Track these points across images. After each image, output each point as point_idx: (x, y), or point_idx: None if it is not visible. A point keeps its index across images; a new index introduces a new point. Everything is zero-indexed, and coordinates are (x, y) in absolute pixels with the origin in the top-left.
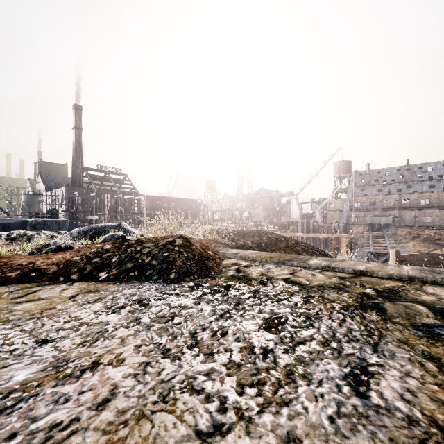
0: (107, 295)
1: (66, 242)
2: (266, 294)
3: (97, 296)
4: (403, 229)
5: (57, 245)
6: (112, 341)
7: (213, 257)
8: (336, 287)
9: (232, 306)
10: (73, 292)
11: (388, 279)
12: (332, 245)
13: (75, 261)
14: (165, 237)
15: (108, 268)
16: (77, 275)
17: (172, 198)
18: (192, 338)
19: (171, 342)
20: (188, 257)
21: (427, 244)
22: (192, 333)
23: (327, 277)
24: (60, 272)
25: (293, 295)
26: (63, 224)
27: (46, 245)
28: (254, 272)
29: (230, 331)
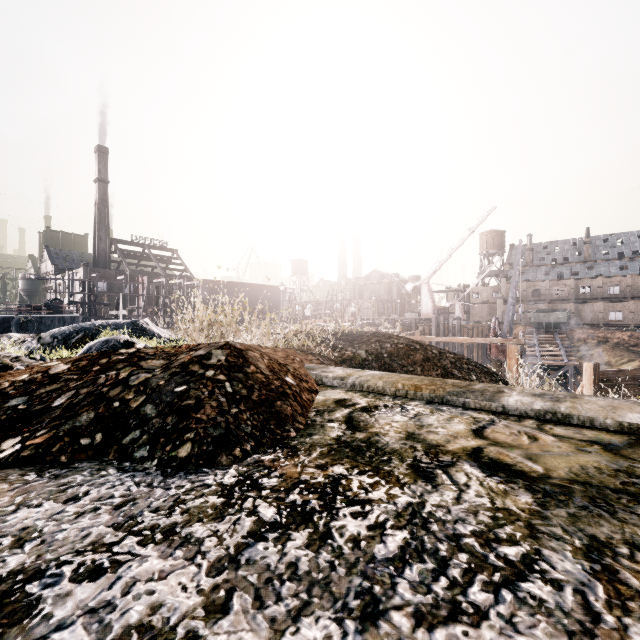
0: None
1: (4, 355)
2: (450, 532)
3: None
4: (583, 330)
5: None
6: None
7: (295, 390)
8: (633, 491)
9: (349, 635)
10: None
11: None
12: (492, 355)
13: None
14: (195, 346)
15: (32, 426)
16: None
17: (241, 284)
18: None
19: None
20: (234, 393)
21: (619, 352)
22: None
23: (574, 447)
24: None
25: (542, 540)
26: (71, 322)
27: None
28: (388, 428)
29: None
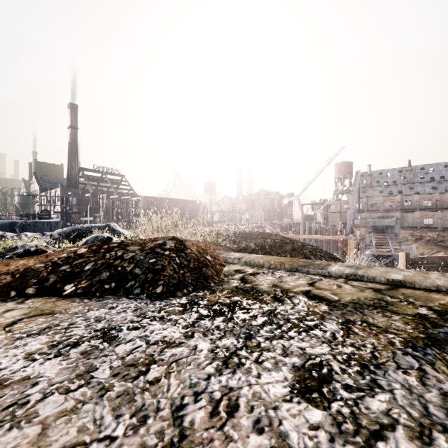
0: (63, 320)
1: (39, 245)
2: (286, 318)
3: (47, 322)
4: (405, 231)
5: (25, 248)
6: (23, 433)
7: (212, 263)
8: (377, 305)
9: (240, 342)
10: (17, 315)
11: (438, 293)
12: (339, 247)
13: (37, 269)
14: (155, 239)
15: (77, 279)
16: (35, 288)
17: (170, 199)
18: (174, 423)
19: (134, 434)
20: (181, 263)
21: (430, 246)
22: (175, 407)
23: (358, 290)
24: (14, 284)
25: (325, 320)
26: (55, 226)
27: (12, 249)
28: (263, 282)
29: (243, 402)
